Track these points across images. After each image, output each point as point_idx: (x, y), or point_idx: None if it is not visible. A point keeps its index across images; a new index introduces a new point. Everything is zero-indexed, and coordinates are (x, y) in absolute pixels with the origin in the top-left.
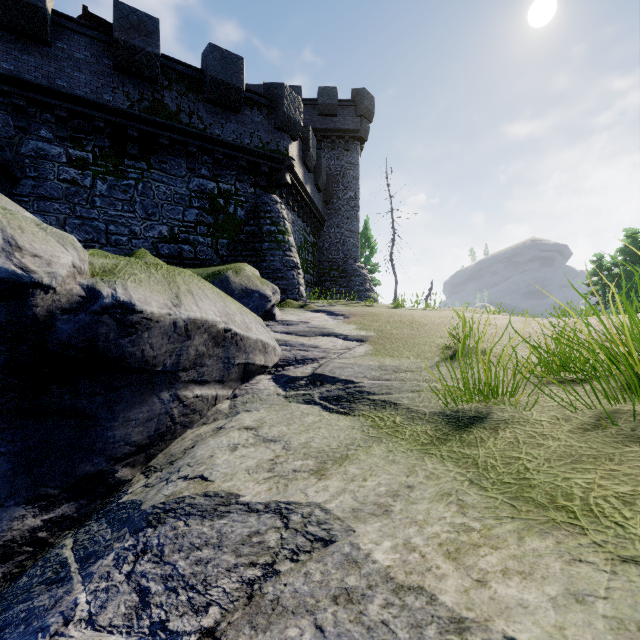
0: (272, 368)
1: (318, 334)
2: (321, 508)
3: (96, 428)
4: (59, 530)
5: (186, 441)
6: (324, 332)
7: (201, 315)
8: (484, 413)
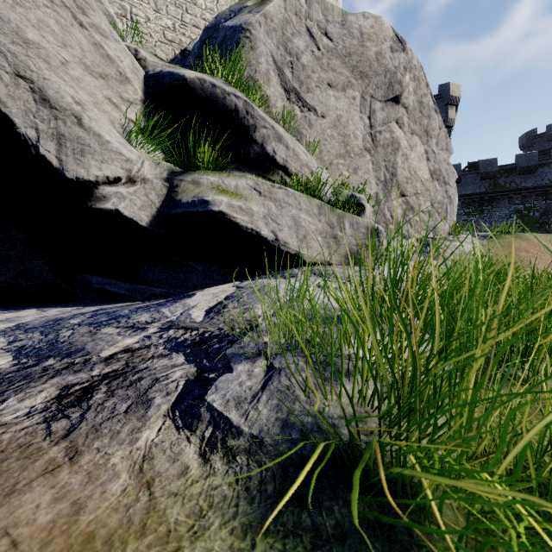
0: None
1: None
2: None
3: None
4: None
5: None
6: None
7: None
8: None
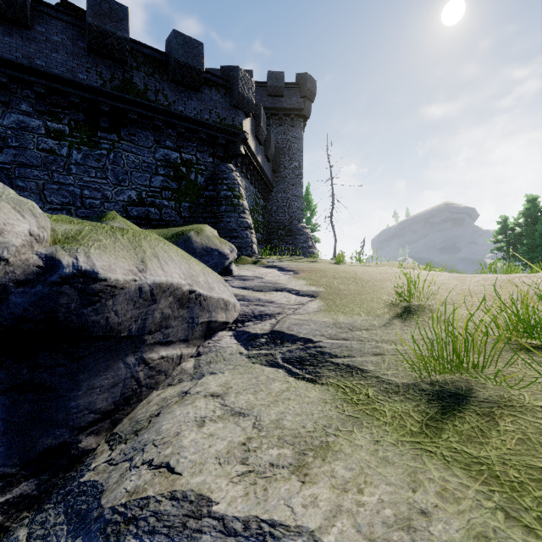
0: (233, 324)
1: (272, 289)
2: (317, 541)
3: (58, 399)
4: (16, 511)
5: (151, 405)
6: (277, 287)
7: (166, 279)
8: (465, 389)
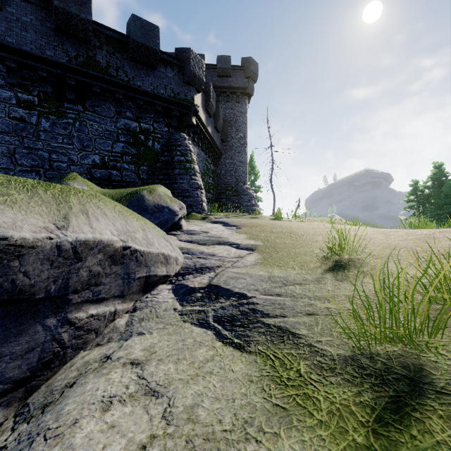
0: (174, 277)
1: (215, 243)
2: None
3: None
4: None
5: (72, 370)
6: (220, 241)
7: (94, 236)
8: (413, 369)
